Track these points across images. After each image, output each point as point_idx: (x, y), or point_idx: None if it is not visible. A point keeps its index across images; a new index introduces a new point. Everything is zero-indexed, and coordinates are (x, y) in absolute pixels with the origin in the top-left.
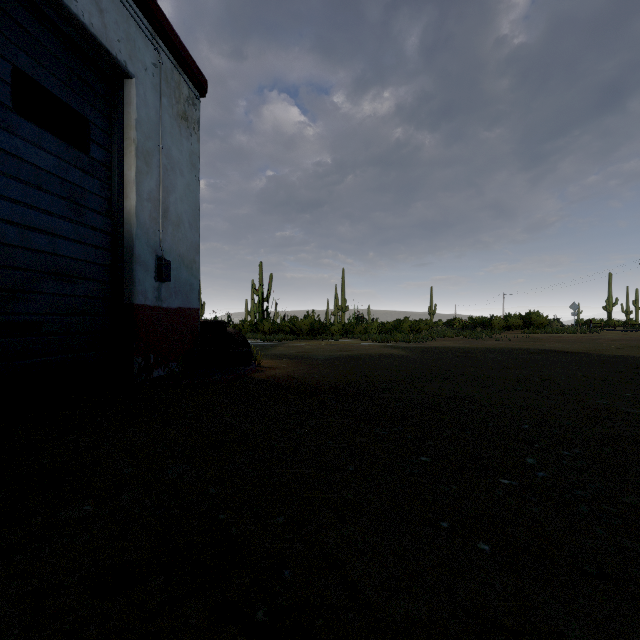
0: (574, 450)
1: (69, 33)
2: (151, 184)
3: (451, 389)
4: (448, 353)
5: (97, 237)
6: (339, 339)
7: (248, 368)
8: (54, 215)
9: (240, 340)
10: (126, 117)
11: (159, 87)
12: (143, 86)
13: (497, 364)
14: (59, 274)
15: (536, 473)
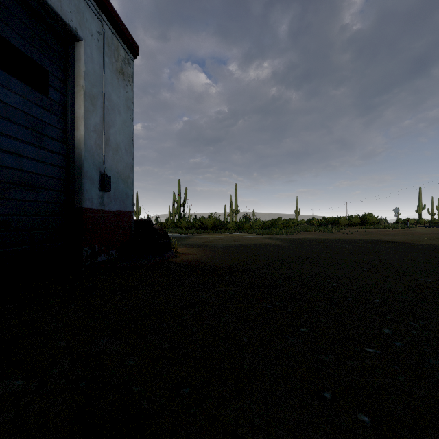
0: (419, 321)
1: (31, 4)
2: (96, 120)
3: (316, 270)
4: (310, 243)
5: (54, 158)
6: (233, 233)
7: (168, 254)
8: (20, 140)
9: (163, 234)
10: (77, 70)
11: (102, 49)
12: (90, 47)
13: (346, 251)
14: (24, 185)
15: (394, 342)
